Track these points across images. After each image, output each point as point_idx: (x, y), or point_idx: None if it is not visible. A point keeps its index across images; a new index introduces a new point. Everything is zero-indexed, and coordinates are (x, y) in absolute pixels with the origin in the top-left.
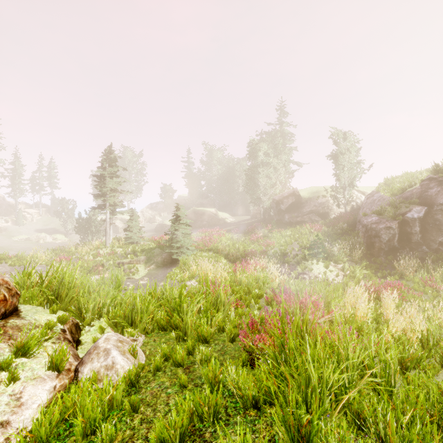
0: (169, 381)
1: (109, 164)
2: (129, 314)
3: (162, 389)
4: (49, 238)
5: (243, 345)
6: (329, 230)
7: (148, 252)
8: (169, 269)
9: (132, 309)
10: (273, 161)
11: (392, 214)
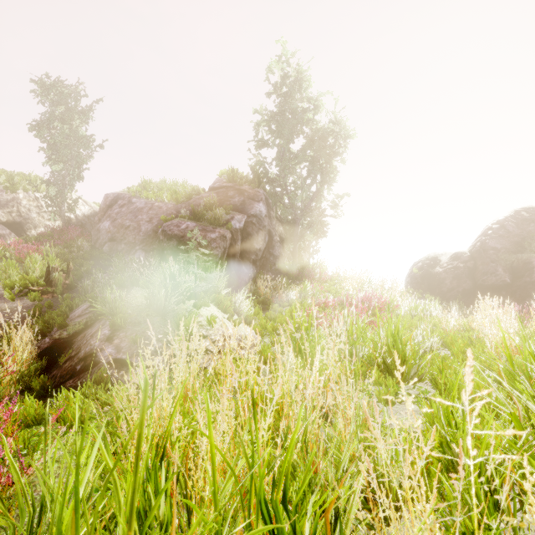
0: None
1: None
2: None
3: None
4: None
5: None
6: (61, 251)
7: None
8: None
9: None
10: None
11: (221, 218)
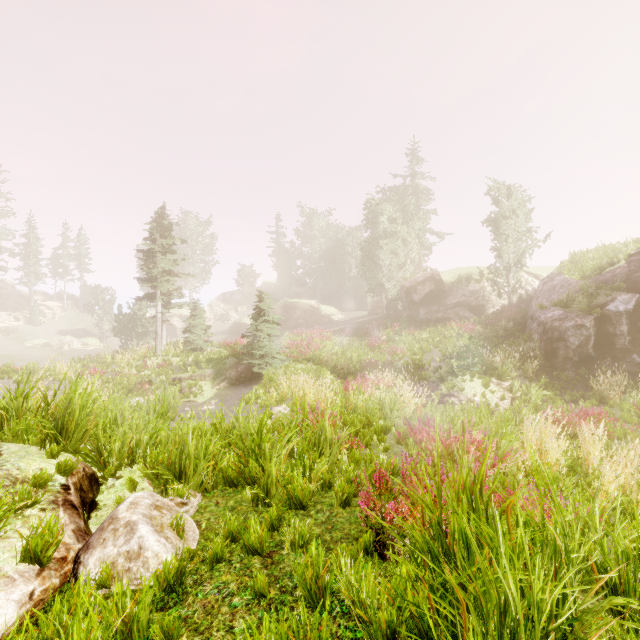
0: (236, 582)
1: (161, 234)
2: (177, 460)
3: (223, 597)
4: (77, 343)
5: (363, 514)
6: (486, 330)
7: (217, 363)
8: (248, 388)
9: (181, 452)
10: (402, 230)
11: (584, 305)
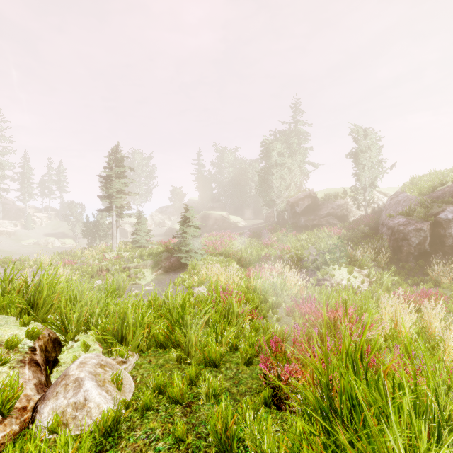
0: (161, 428)
1: (116, 164)
2: (120, 328)
3: (150, 441)
4: (57, 242)
5: (262, 371)
6: (349, 233)
7: (155, 256)
8: (177, 274)
9: (122, 322)
10: (288, 161)
11: (422, 214)
